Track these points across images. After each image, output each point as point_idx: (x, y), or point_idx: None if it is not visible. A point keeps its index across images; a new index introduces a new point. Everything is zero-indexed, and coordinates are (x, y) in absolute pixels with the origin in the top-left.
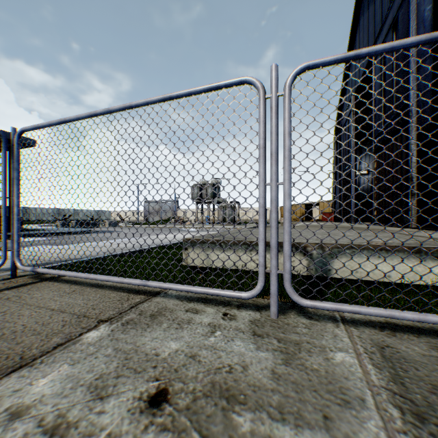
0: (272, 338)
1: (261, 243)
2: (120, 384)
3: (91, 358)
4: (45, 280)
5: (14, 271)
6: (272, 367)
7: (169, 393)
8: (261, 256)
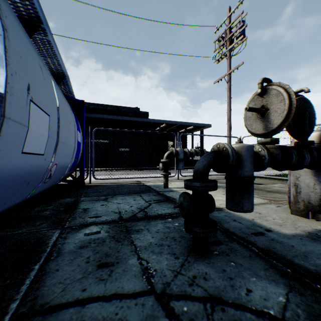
0: None
1: None
2: None
3: (280, 185)
4: None
5: None
6: None
7: None
8: None
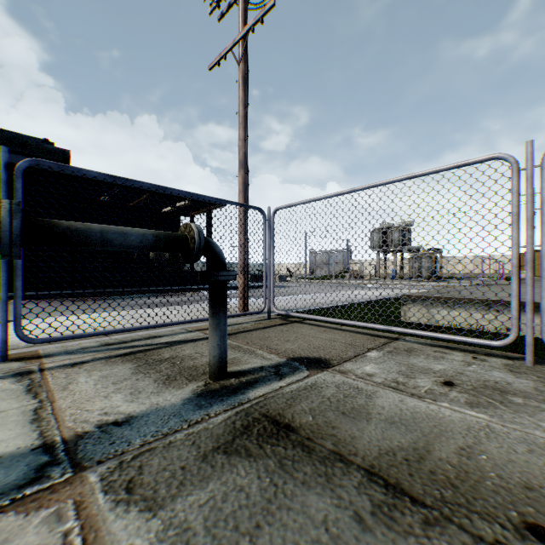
0: (528, 375)
1: (513, 298)
2: (416, 375)
3: (384, 363)
4: (293, 322)
5: (269, 314)
6: (532, 387)
7: (454, 383)
8: (513, 310)
